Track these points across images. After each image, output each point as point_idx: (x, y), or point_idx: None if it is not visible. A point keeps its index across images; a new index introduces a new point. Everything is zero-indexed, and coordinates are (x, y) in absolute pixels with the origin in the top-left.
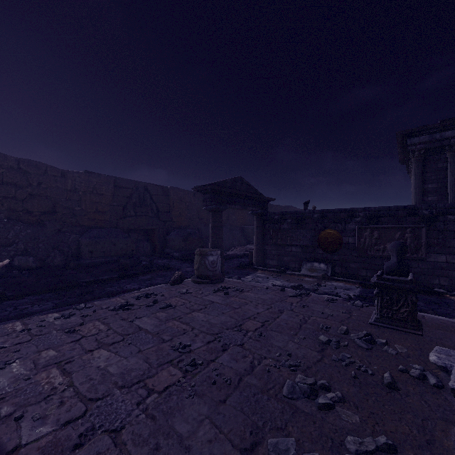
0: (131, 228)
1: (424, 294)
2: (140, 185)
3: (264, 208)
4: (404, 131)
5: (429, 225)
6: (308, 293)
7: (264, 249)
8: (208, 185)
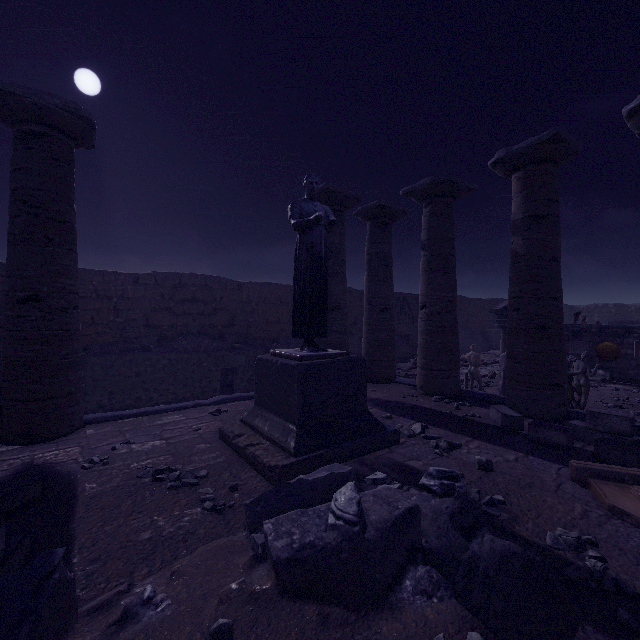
0: (397, 334)
1: None
2: (400, 296)
3: None
4: None
5: None
6: (597, 386)
7: None
8: (501, 308)
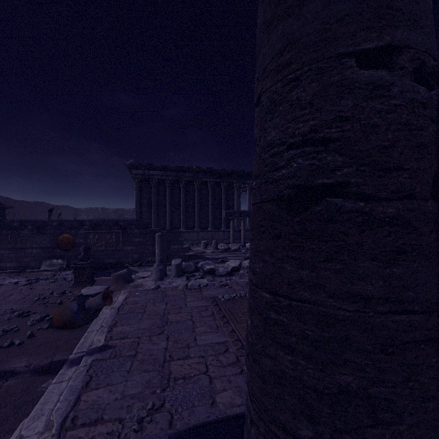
0: None
1: (119, 268)
2: None
3: (0, 215)
4: (129, 164)
5: (124, 231)
6: (39, 281)
7: (1, 254)
8: None
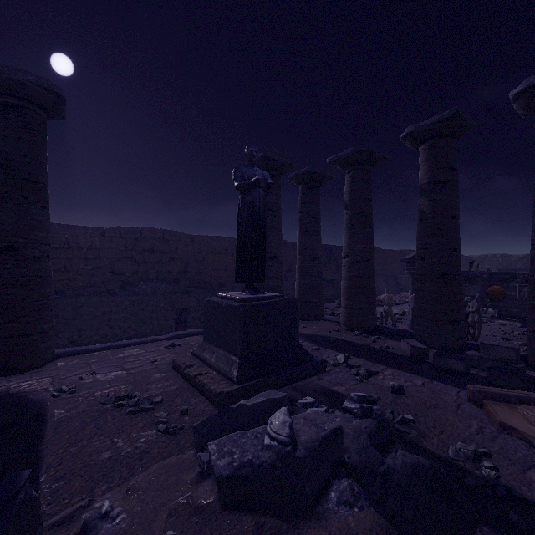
0: (324, 279)
1: None
2: (327, 247)
3: None
4: None
5: None
6: (487, 322)
7: None
8: (410, 258)
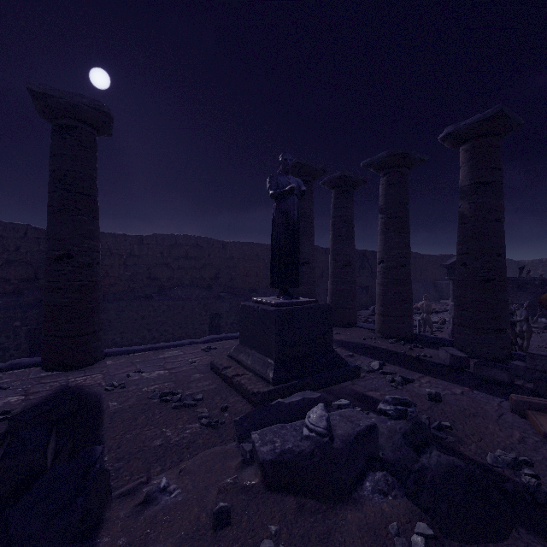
0: (357, 286)
1: None
2: (361, 252)
3: None
4: None
5: None
6: (539, 332)
7: None
8: (451, 263)
